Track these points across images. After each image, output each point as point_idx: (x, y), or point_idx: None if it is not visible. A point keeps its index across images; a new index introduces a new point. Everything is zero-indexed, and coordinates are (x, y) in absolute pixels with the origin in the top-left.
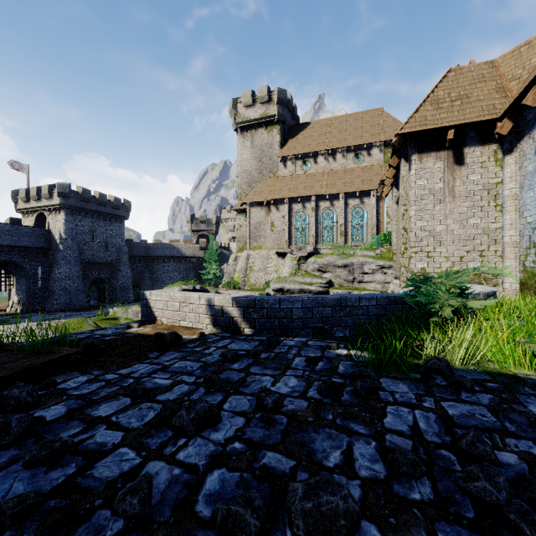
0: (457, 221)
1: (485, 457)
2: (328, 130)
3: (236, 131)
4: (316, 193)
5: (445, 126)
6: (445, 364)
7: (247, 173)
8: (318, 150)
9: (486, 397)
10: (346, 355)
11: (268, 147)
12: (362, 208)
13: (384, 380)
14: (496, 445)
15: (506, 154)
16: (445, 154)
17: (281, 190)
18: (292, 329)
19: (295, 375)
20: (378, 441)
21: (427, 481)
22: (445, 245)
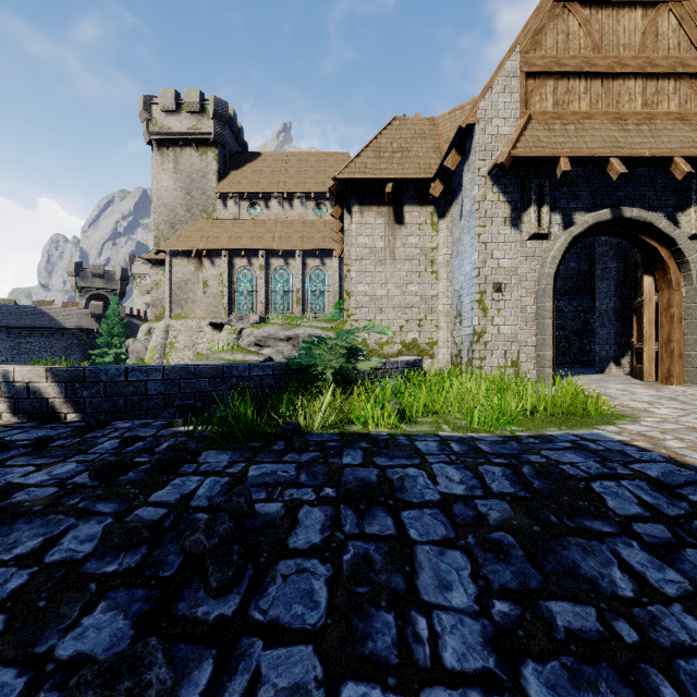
0: (398, 286)
1: (237, 510)
2: (284, 167)
3: (150, 144)
4: (266, 247)
5: (384, 178)
6: (294, 428)
7: (168, 209)
8: (270, 191)
9: (311, 455)
10: (188, 431)
11: (200, 176)
12: (323, 270)
13: (209, 452)
14: (269, 498)
15: (440, 218)
16: (387, 210)
17: (219, 238)
18: (147, 410)
19: (80, 461)
20: (119, 518)
21: (145, 549)
22: (387, 313)
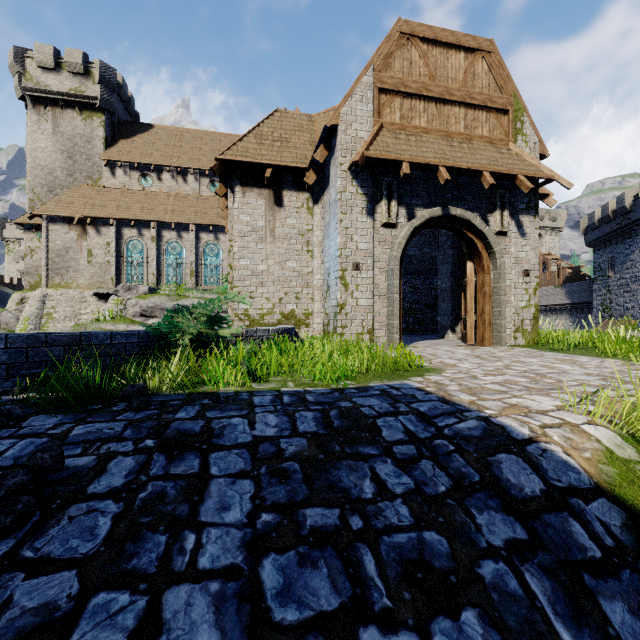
0: (277, 262)
1: (40, 465)
2: (178, 142)
3: (24, 99)
4: (157, 219)
5: (264, 164)
6: (139, 390)
7: (46, 171)
8: (163, 164)
9: (147, 413)
10: (23, 399)
11: (85, 141)
12: (217, 245)
13: (38, 417)
14: (84, 453)
15: (314, 204)
16: (267, 193)
17: (105, 206)
18: None
19: None
20: None
21: None
22: (267, 286)
